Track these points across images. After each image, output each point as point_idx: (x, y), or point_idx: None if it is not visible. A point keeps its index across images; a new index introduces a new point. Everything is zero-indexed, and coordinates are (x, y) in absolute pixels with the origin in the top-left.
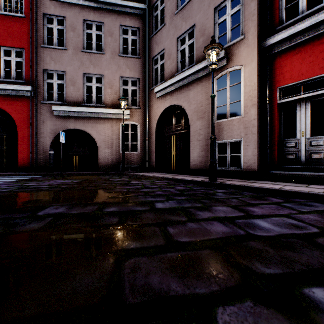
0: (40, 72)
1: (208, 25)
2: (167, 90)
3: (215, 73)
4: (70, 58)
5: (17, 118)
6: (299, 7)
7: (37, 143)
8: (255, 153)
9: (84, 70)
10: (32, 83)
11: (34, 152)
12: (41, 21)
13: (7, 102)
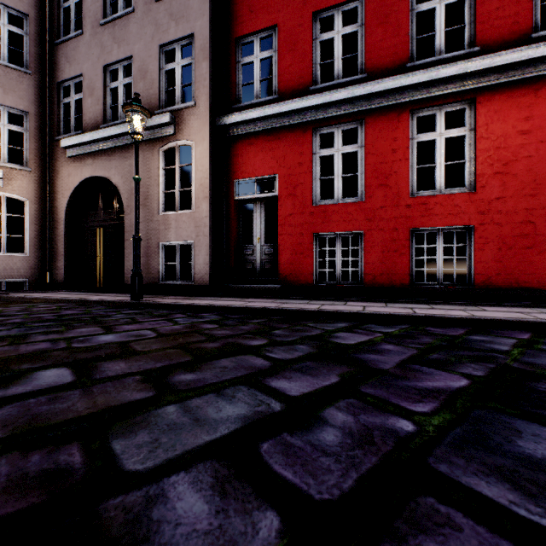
0: None
1: (152, 66)
2: (87, 149)
3: (161, 142)
4: None
5: None
6: (255, 91)
7: None
8: (208, 261)
9: None
10: None
11: None
12: None
13: None
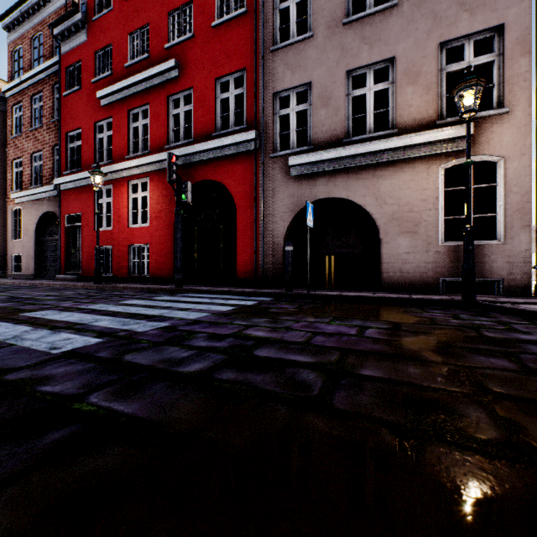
0: (269, 100)
1: None
2: None
3: None
4: (319, 51)
5: (236, 193)
6: None
7: (264, 233)
8: None
9: (347, 64)
10: (256, 126)
11: (259, 250)
12: (270, 3)
13: (224, 168)
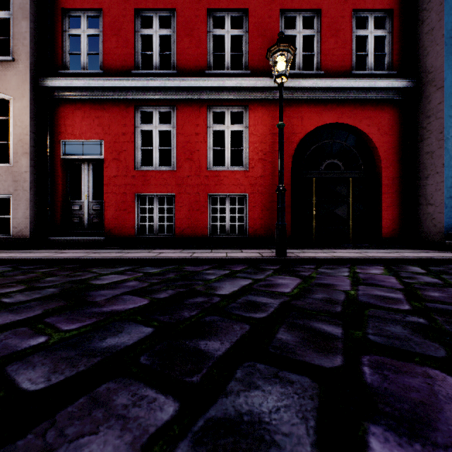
0: None
1: None
2: None
3: None
4: None
5: None
6: (82, 62)
7: None
8: (28, 215)
9: None
10: None
11: None
12: None
13: None
